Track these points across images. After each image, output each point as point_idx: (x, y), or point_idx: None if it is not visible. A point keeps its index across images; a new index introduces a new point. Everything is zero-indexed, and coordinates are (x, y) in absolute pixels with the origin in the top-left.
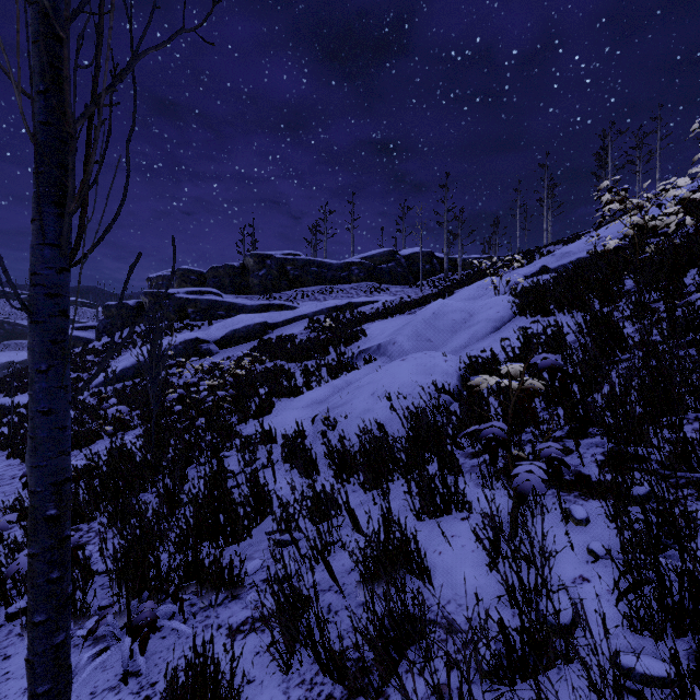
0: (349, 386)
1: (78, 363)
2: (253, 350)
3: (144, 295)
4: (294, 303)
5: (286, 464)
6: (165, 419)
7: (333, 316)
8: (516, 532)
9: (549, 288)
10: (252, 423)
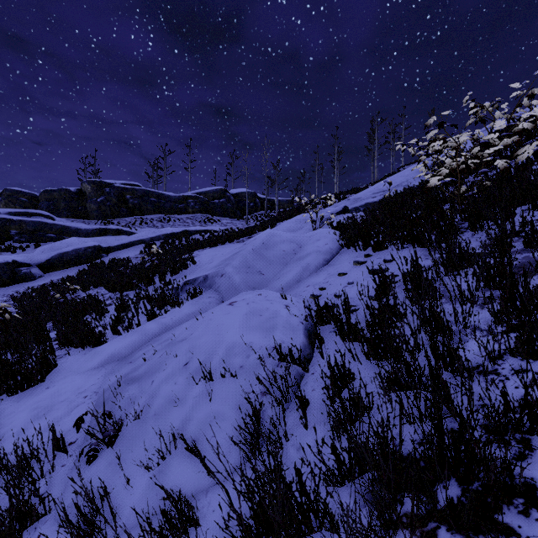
0: (162, 335)
1: None
2: (81, 274)
3: None
4: (133, 229)
5: None
6: None
7: (169, 242)
8: None
9: (369, 222)
10: (1, 405)
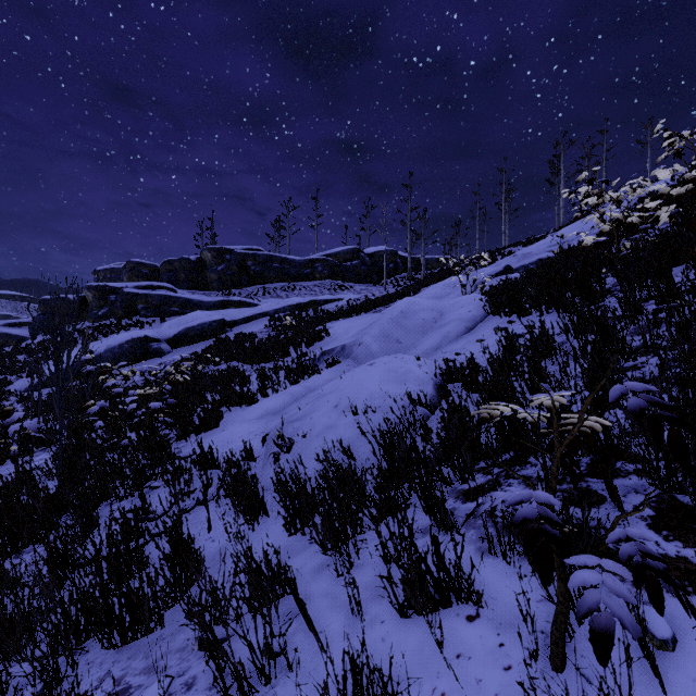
0: (309, 394)
1: (7, 364)
2: (208, 349)
3: (88, 289)
4: (255, 300)
5: (227, 498)
6: (86, 436)
7: (295, 314)
8: (563, 660)
9: (521, 286)
10: (193, 440)
